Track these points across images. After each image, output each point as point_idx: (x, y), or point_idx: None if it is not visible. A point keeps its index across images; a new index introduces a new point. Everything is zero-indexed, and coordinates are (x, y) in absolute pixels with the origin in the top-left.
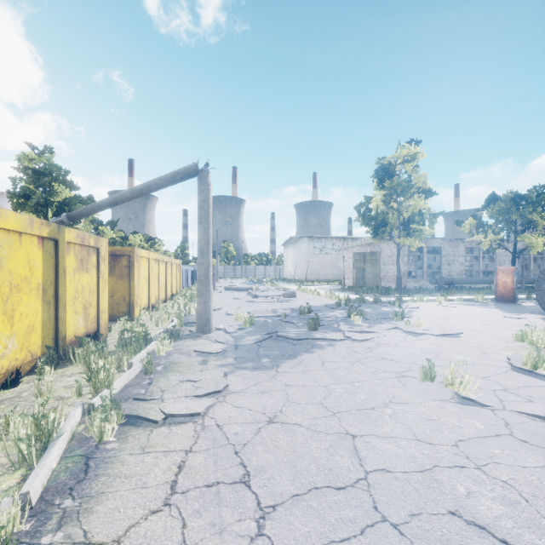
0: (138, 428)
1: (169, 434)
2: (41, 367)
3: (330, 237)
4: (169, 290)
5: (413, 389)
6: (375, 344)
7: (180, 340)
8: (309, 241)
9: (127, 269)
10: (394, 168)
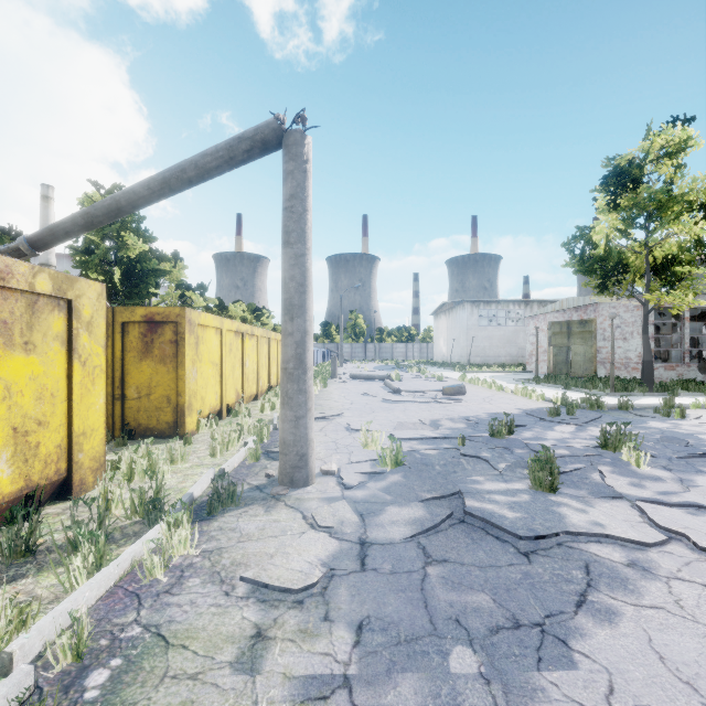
0: None
1: None
2: None
3: (505, 300)
4: (265, 380)
5: None
6: None
7: (235, 507)
8: (472, 307)
9: (173, 347)
10: (641, 169)
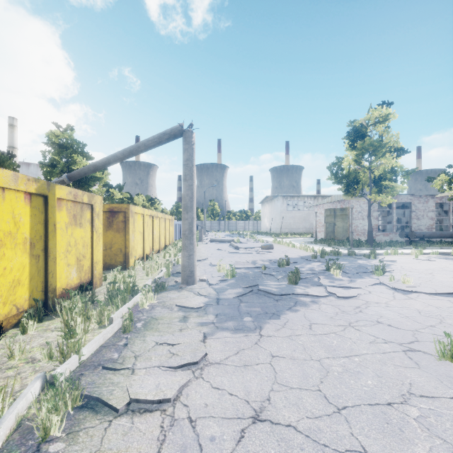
0: (95, 417)
1: (129, 432)
2: (23, 322)
3: (302, 195)
4: (163, 242)
5: (432, 373)
6: (363, 303)
7: (165, 291)
8: (283, 199)
9: (123, 224)
10: (366, 129)
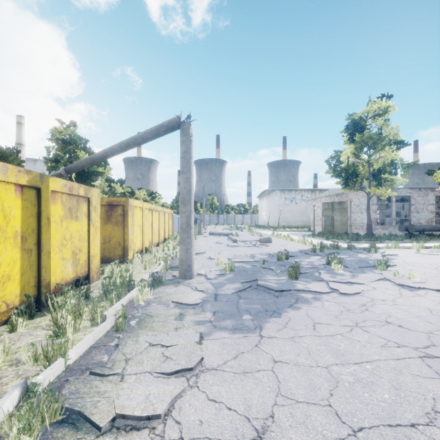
0: (75, 435)
1: None
2: (13, 319)
3: (300, 189)
4: (162, 235)
5: None
6: (369, 300)
7: (162, 285)
8: (281, 193)
9: (121, 217)
10: (365, 122)
